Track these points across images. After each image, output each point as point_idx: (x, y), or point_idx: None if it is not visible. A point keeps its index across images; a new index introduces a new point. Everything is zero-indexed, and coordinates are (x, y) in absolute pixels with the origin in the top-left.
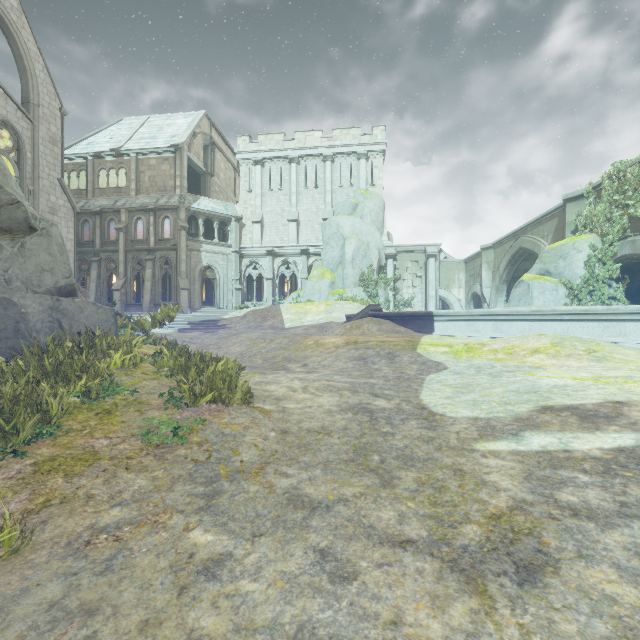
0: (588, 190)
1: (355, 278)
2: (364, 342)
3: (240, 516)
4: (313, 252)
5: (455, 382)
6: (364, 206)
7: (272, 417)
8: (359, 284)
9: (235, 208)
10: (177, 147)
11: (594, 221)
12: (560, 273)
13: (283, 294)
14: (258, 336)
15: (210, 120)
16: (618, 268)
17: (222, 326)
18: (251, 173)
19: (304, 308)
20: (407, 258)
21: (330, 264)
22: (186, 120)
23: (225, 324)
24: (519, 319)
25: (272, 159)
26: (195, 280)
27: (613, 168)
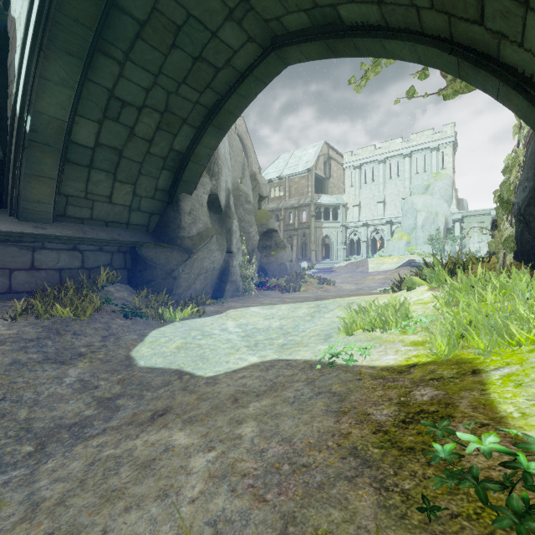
0: None
1: (424, 239)
2: (391, 277)
3: (329, 293)
4: (395, 222)
5: None
6: (434, 186)
7: (338, 288)
8: (428, 243)
9: (342, 198)
10: (309, 169)
11: None
12: None
13: (375, 250)
14: (349, 275)
15: (327, 144)
16: None
17: (333, 271)
18: (352, 174)
19: (383, 260)
20: (473, 220)
21: (407, 229)
22: (314, 149)
23: (335, 270)
24: None
25: (366, 163)
26: (319, 244)
27: None
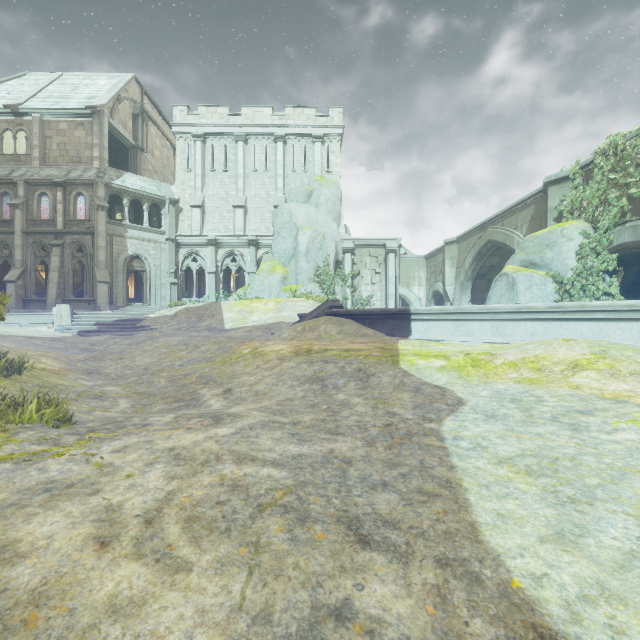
0: (574, 171)
1: (310, 273)
2: (321, 351)
3: None
4: (263, 243)
5: (512, 448)
6: (320, 194)
7: None
8: (314, 280)
9: (171, 189)
10: (95, 110)
11: (583, 205)
12: (547, 265)
13: (229, 290)
14: (180, 341)
15: (141, 86)
16: (614, 259)
17: (143, 327)
18: (190, 150)
19: (250, 306)
20: (366, 253)
21: (282, 257)
22: (109, 81)
23: (148, 325)
24: (530, 318)
25: (215, 135)
26: (118, 272)
27: (608, 142)
